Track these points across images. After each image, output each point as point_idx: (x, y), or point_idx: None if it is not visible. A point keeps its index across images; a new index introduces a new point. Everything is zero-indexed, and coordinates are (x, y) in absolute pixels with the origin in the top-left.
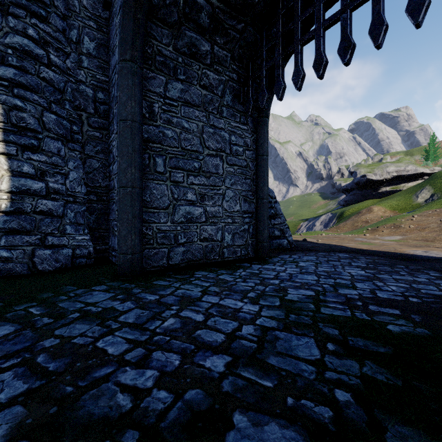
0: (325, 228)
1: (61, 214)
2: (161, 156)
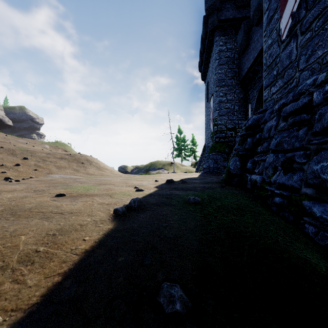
0: None
1: None
2: None
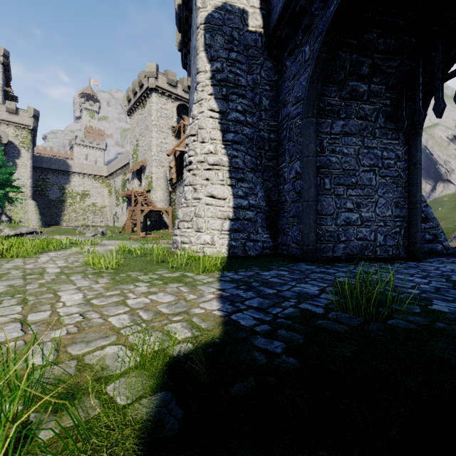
0: None
1: (255, 220)
2: (328, 177)
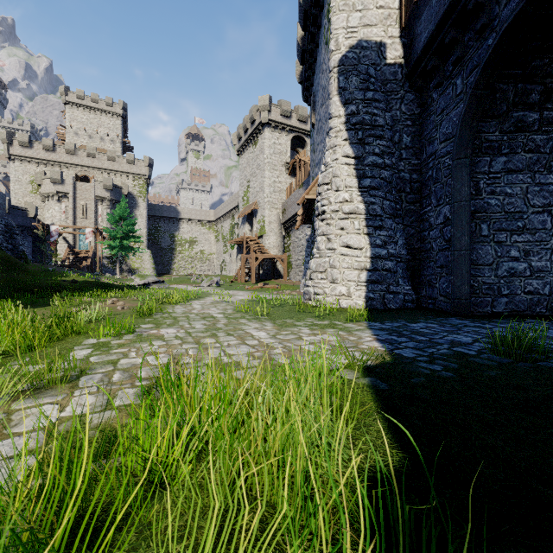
0: None
1: (395, 271)
2: (486, 222)
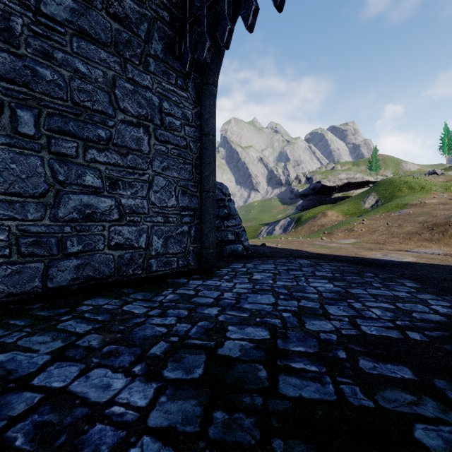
0: (284, 232)
1: None
2: (30, 108)
